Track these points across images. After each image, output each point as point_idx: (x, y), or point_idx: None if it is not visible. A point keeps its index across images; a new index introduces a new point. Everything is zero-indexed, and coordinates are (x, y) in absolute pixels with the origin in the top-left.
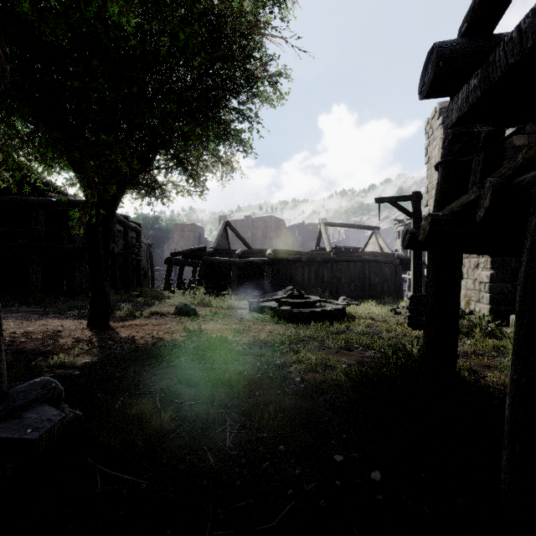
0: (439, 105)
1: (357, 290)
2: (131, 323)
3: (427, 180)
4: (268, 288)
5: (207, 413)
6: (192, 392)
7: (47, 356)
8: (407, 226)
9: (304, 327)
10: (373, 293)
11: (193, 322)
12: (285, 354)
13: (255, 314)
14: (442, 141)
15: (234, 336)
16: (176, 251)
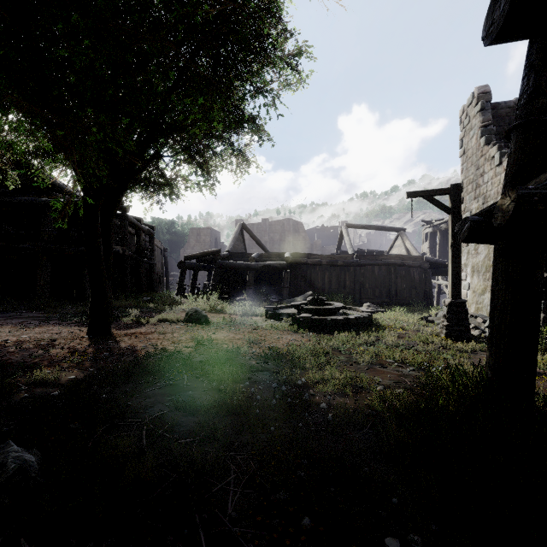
0: (477, 89)
1: (382, 296)
2: (136, 331)
3: (462, 174)
4: (286, 294)
5: (204, 458)
6: (190, 422)
7: (30, 370)
8: (436, 227)
9: (327, 337)
10: (399, 299)
11: (204, 330)
12: (306, 371)
13: (272, 322)
14: (481, 130)
15: (248, 347)
16: (189, 255)
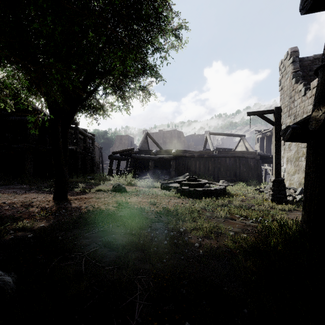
0: (290, 49)
1: (231, 176)
2: (82, 197)
3: (281, 102)
4: (173, 174)
5: (120, 280)
6: (113, 255)
7: (17, 220)
8: (264, 134)
9: (198, 201)
10: (241, 178)
11: (123, 196)
12: (185, 222)
13: (165, 191)
14: (293, 74)
15: (149, 207)
16: (115, 151)
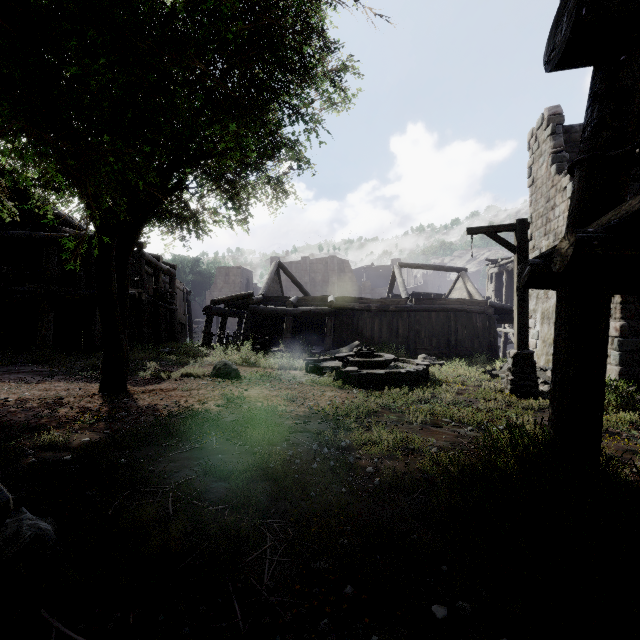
0: (547, 110)
1: (440, 346)
2: (156, 388)
3: (531, 207)
4: (329, 344)
5: (238, 526)
6: (221, 488)
7: (36, 432)
8: (502, 267)
9: (376, 393)
10: (460, 350)
11: (234, 386)
12: (351, 432)
13: (313, 376)
14: (552, 157)
15: (285, 406)
16: (217, 299)
